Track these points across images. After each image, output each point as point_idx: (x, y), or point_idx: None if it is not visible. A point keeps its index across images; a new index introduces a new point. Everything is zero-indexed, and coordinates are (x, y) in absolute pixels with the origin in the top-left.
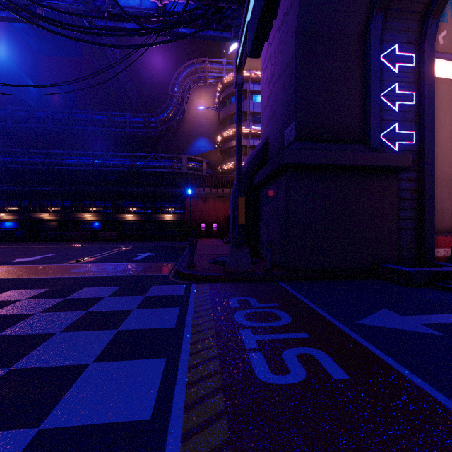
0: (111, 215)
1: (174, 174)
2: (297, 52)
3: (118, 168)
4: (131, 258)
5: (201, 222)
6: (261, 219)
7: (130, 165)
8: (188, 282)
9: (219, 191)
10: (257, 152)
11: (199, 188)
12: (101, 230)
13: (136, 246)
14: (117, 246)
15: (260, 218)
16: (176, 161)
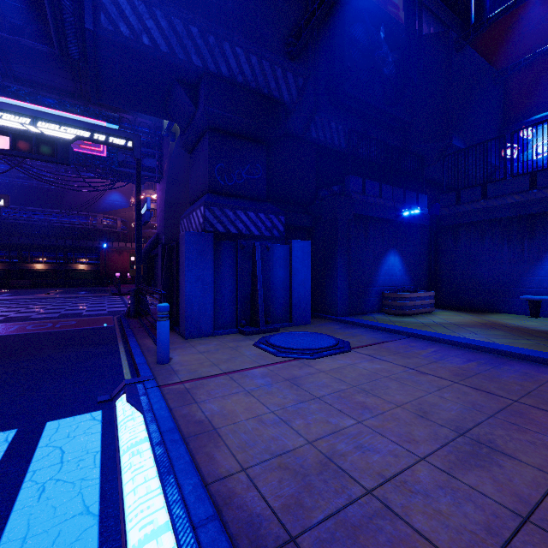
0: (18, 264)
1: (88, 229)
2: (166, 210)
3: (28, 221)
4: (77, 293)
5: (116, 272)
6: (155, 272)
7: (42, 219)
8: (120, 296)
9: (133, 245)
10: (153, 239)
11: (114, 243)
12: (4, 279)
13: (64, 290)
14: (48, 290)
15: (154, 271)
16: (91, 218)
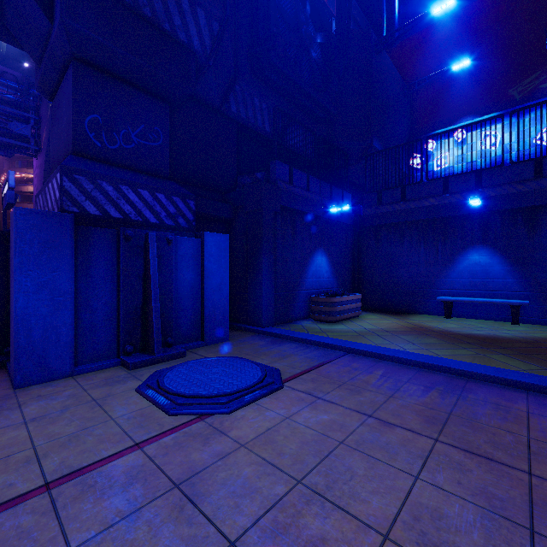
0: None
1: None
2: None
3: None
4: None
5: None
6: None
7: None
8: None
9: None
10: None
11: None
12: None
13: None
14: None
15: None
16: None
